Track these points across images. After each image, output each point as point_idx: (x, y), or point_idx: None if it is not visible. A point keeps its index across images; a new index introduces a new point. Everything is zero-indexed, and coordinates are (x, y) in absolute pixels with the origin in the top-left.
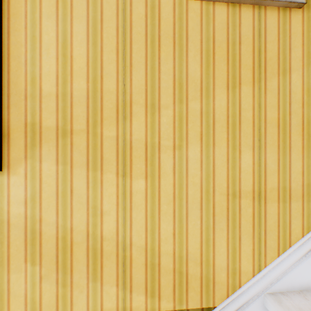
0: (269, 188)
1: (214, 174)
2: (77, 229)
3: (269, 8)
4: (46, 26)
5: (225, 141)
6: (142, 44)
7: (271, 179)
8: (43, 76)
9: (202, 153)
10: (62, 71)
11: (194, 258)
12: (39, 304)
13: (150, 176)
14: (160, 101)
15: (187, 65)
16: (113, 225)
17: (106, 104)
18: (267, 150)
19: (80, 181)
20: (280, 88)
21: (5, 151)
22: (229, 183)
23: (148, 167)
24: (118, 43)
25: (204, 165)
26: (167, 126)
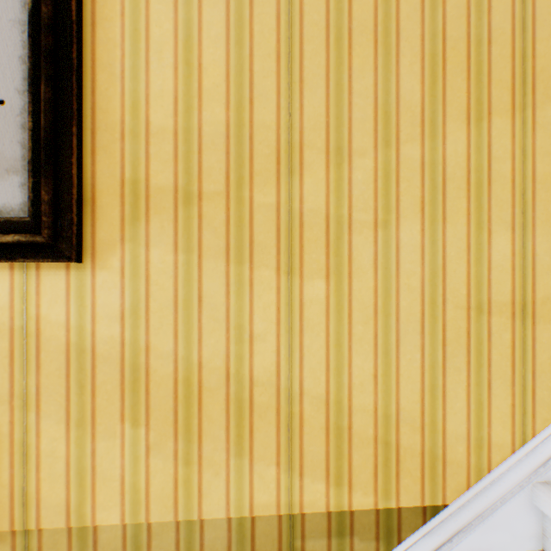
0: (541, 298)
1: (444, 272)
2: (210, 364)
3: None
4: (156, 12)
5: (463, 215)
6: (321, 44)
7: (544, 282)
8: (152, 99)
9: (424, 235)
10: (184, 90)
11: (410, 418)
12: (144, 495)
13: (335, 275)
14: (351, 144)
15: (397, 81)
16: (271, 359)
17: (258, 148)
18: (538, 231)
19: (214, 283)
20: None
21: (87, 229)
22: (470, 289)
23: (331, 258)
24: (279, 43)
25: (427, 257)
26: (363, 186)
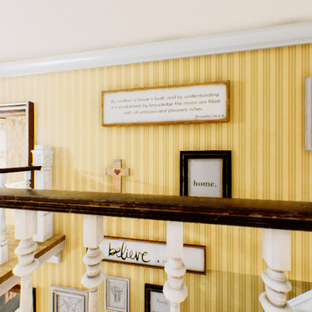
0: None
1: None
2: (258, 241)
3: None
4: (246, 165)
5: None
6: (286, 170)
7: None
8: (245, 183)
9: None
10: (252, 181)
11: (311, 260)
12: (243, 267)
13: None
14: (294, 194)
15: (308, 179)
16: None
17: (270, 194)
18: None
19: None
20: None
21: None
22: None
23: None
24: (275, 170)
25: None
26: None
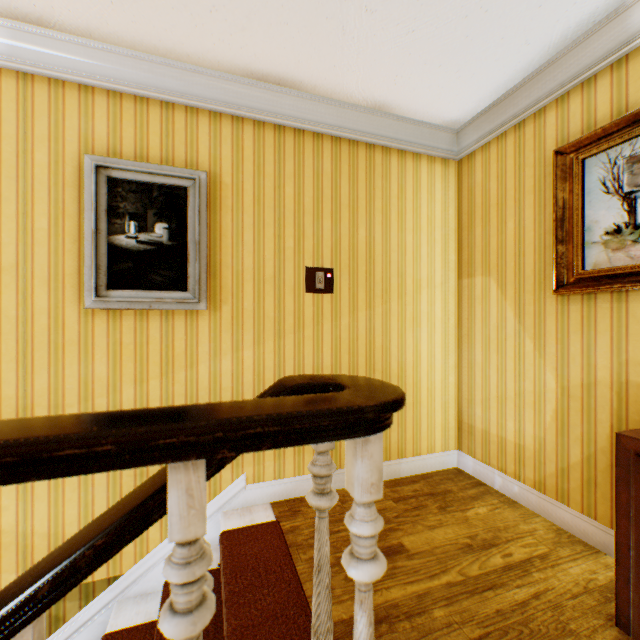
0: None
1: None
2: None
3: (178, 311)
4: None
5: None
6: (46, 351)
7: None
8: None
9: None
10: None
11: None
12: None
13: None
14: (65, 401)
15: (94, 367)
16: (14, 518)
17: (6, 409)
18: None
19: None
20: (188, 378)
21: None
22: None
23: None
24: (19, 353)
25: None
26: None
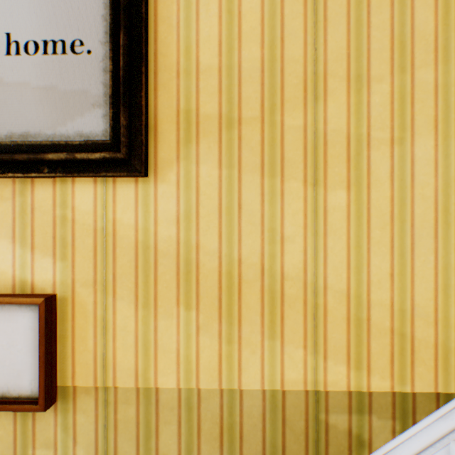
0: None
1: None
2: (248, 261)
3: None
4: None
5: None
6: None
7: None
8: (201, 43)
9: (437, 150)
10: (227, 34)
11: (424, 314)
12: (195, 366)
13: (355, 186)
14: (369, 72)
15: (412, 14)
16: (299, 258)
17: (288, 79)
18: None
19: (251, 193)
20: None
21: (150, 150)
22: None
23: (351, 172)
24: None
25: (440, 169)
26: (380, 108)
